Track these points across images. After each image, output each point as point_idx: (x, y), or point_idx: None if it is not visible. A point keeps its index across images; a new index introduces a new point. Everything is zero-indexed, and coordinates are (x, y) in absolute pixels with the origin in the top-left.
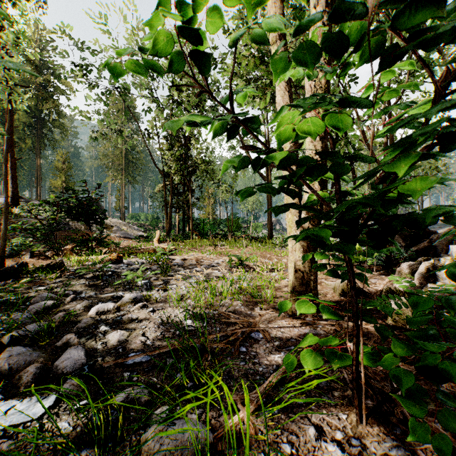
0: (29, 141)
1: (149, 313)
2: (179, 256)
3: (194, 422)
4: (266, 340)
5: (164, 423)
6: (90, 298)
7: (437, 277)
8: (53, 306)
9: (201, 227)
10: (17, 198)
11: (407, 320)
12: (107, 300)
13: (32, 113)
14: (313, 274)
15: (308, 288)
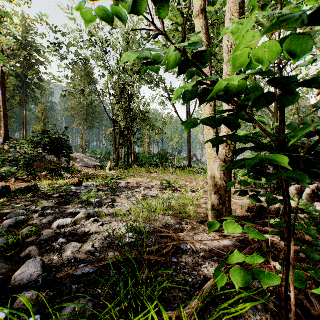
0: (18, 98)
1: (99, 227)
2: (124, 180)
3: None
4: (193, 251)
5: None
6: (54, 214)
7: None
8: (23, 221)
9: (140, 159)
10: (8, 138)
11: None
12: (67, 215)
13: (20, 78)
14: (228, 196)
15: (224, 207)
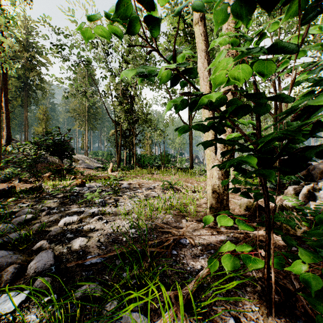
0: (19, 99)
1: (103, 224)
2: (126, 181)
3: (137, 314)
4: (191, 245)
5: (113, 320)
6: (60, 213)
7: (316, 197)
8: (32, 219)
9: (142, 161)
10: (10, 140)
11: (306, 232)
12: (73, 214)
13: (21, 79)
14: (225, 195)
15: (222, 205)
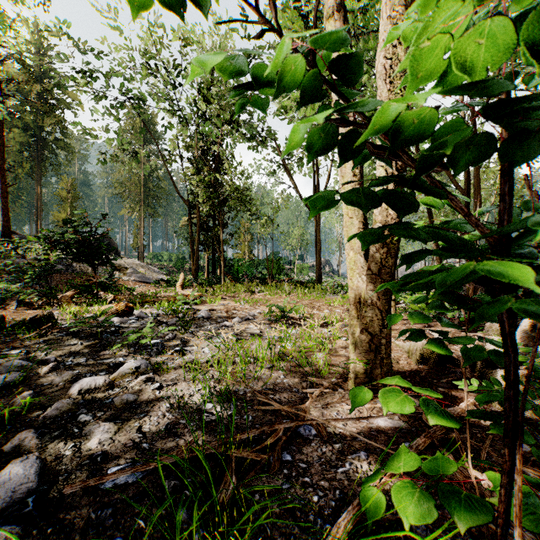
0: (27, 165)
1: (153, 392)
2: (206, 306)
3: None
4: (321, 440)
5: None
6: (77, 367)
7: None
8: (20, 381)
9: (235, 269)
10: (9, 233)
11: None
12: (101, 369)
13: (31, 131)
14: (385, 336)
15: (377, 355)
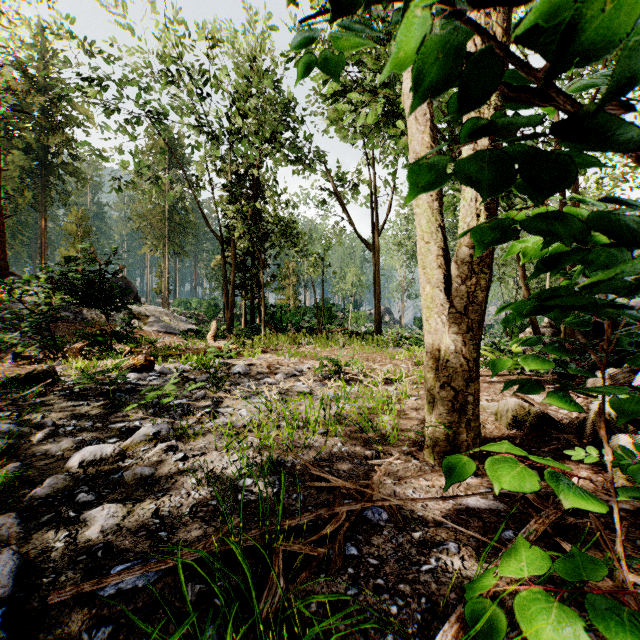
0: (29, 194)
1: (176, 464)
2: (244, 360)
3: None
4: (395, 527)
5: None
6: (80, 433)
7: None
8: (6, 450)
9: (278, 318)
10: (6, 274)
11: None
12: (110, 436)
13: (34, 154)
14: (472, 392)
15: (463, 417)
